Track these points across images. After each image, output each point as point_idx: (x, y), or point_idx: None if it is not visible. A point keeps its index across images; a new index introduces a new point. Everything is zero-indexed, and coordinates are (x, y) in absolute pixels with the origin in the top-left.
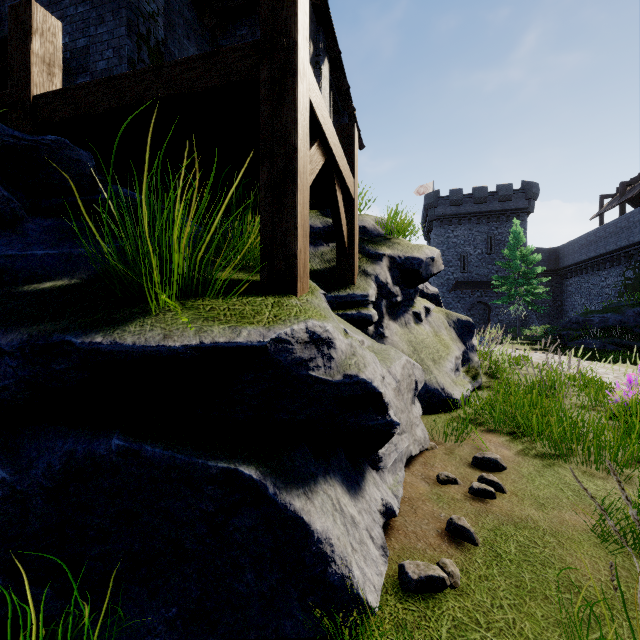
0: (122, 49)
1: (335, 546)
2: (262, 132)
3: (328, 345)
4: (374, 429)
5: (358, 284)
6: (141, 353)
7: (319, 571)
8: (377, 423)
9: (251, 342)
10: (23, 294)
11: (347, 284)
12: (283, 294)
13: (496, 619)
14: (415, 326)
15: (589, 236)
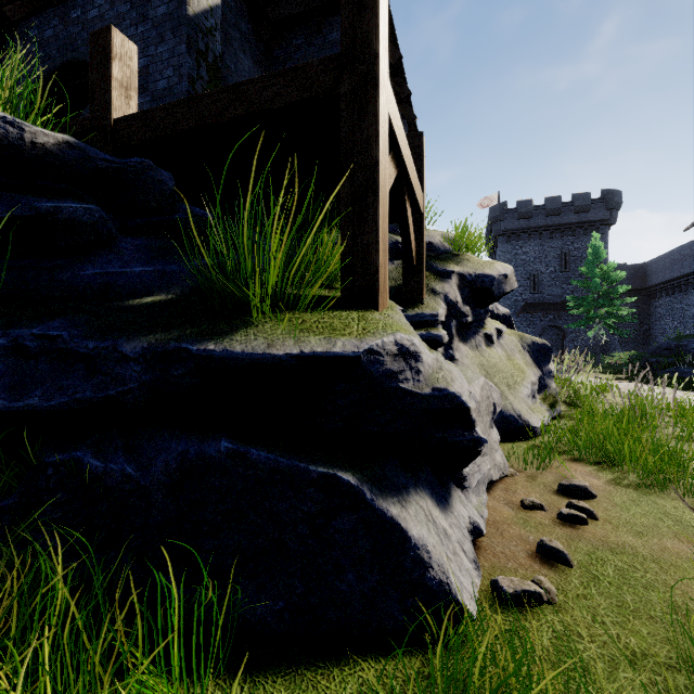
0: (182, 67)
1: (432, 553)
2: (342, 146)
3: (415, 359)
4: (461, 445)
5: (427, 303)
6: (249, 360)
7: (418, 575)
8: (464, 439)
9: (347, 352)
10: (131, 308)
11: (415, 303)
12: (365, 309)
13: (599, 633)
14: (486, 349)
15: (683, 250)
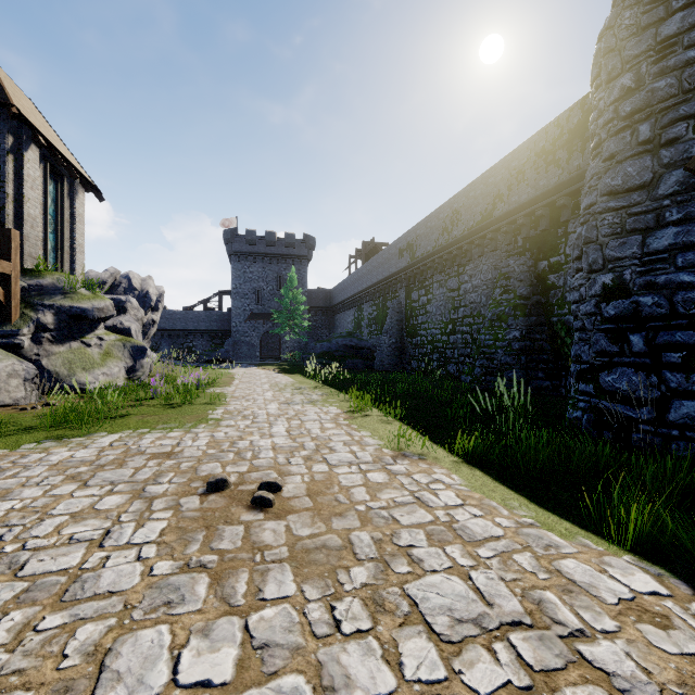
0: None
1: None
2: None
3: None
4: None
5: (16, 324)
6: None
7: None
8: None
9: None
10: None
11: (6, 324)
12: None
13: None
14: (81, 349)
15: (342, 284)
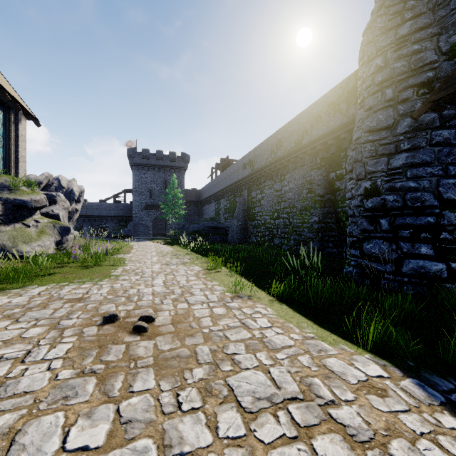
0: None
1: None
2: None
3: None
4: None
5: None
6: None
7: None
8: None
9: None
10: None
11: None
12: None
13: None
14: (22, 229)
15: (207, 186)
